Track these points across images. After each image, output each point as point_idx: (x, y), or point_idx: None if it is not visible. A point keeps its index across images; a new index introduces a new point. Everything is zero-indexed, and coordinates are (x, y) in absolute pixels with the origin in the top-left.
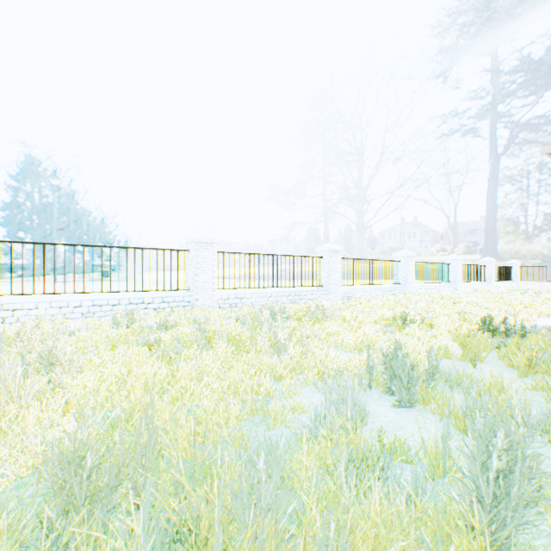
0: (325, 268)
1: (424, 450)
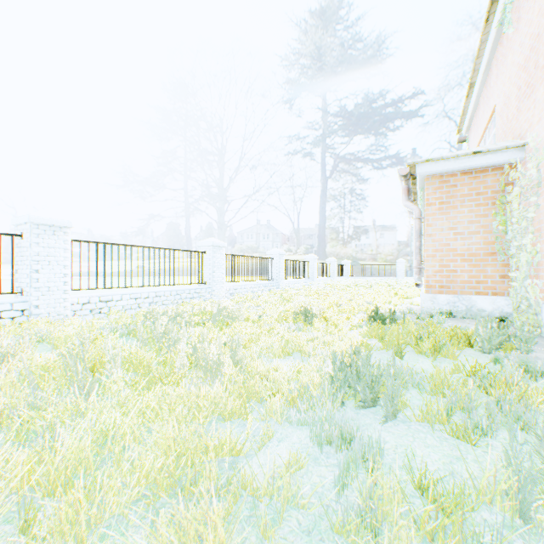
0: (208, 264)
1: (461, 480)
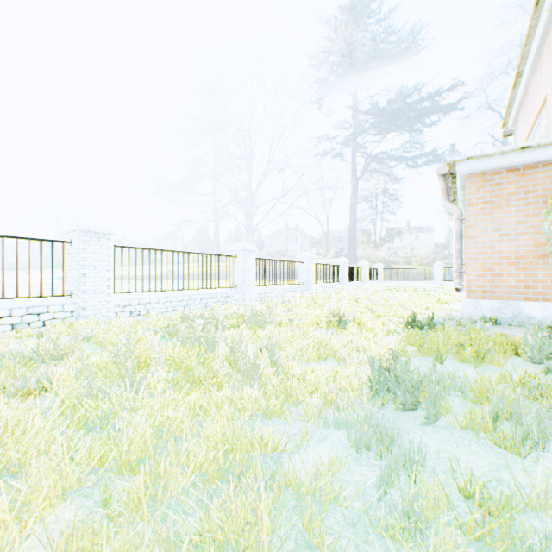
0: (239, 268)
1: (508, 488)
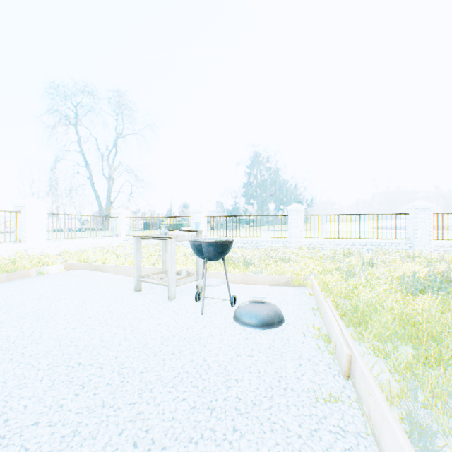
0: None
1: None
